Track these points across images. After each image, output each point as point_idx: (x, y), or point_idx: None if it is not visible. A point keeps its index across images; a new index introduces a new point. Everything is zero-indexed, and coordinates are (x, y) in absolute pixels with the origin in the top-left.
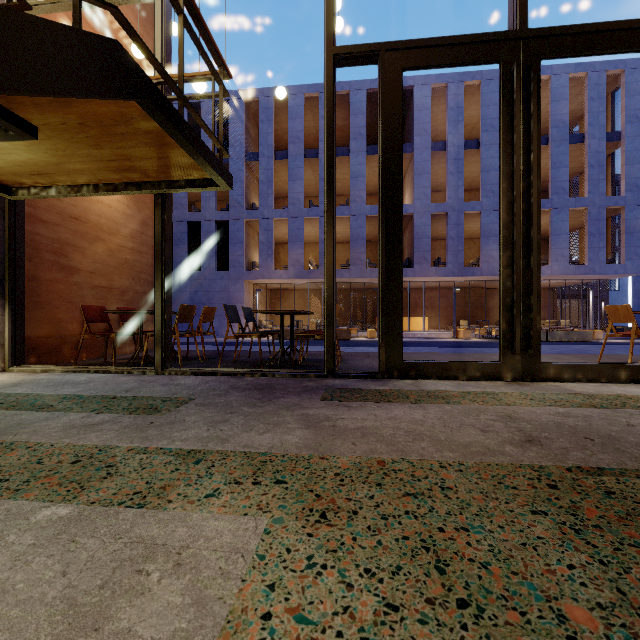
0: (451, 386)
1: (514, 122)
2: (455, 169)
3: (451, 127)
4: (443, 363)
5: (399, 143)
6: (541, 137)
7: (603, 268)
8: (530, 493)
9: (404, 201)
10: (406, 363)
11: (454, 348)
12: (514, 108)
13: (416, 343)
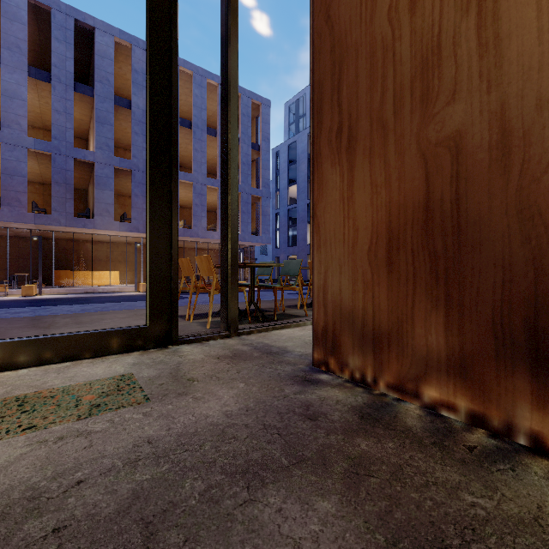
0: None
1: None
2: (140, 130)
3: (136, 89)
4: None
5: None
6: (212, 129)
7: (250, 237)
8: None
9: (90, 149)
10: None
11: (111, 303)
12: None
13: (77, 300)
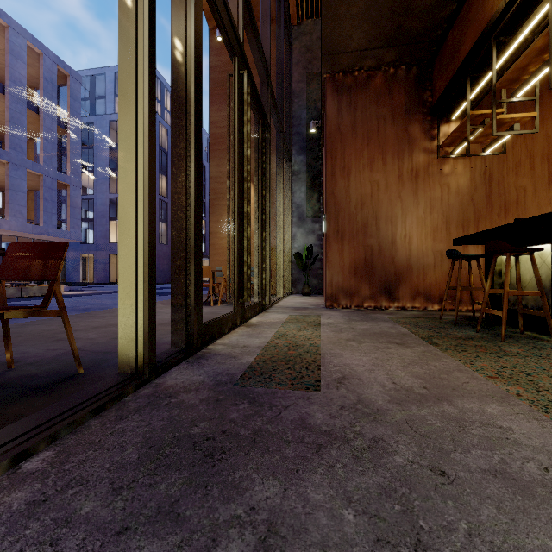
0: (252, 338)
1: (245, 117)
2: None
3: None
4: (220, 320)
5: (201, 56)
6: None
7: (56, 231)
8: (479, 355)
9: None
10: (205, 327)
11: None
12: (245, 106)
13: None
